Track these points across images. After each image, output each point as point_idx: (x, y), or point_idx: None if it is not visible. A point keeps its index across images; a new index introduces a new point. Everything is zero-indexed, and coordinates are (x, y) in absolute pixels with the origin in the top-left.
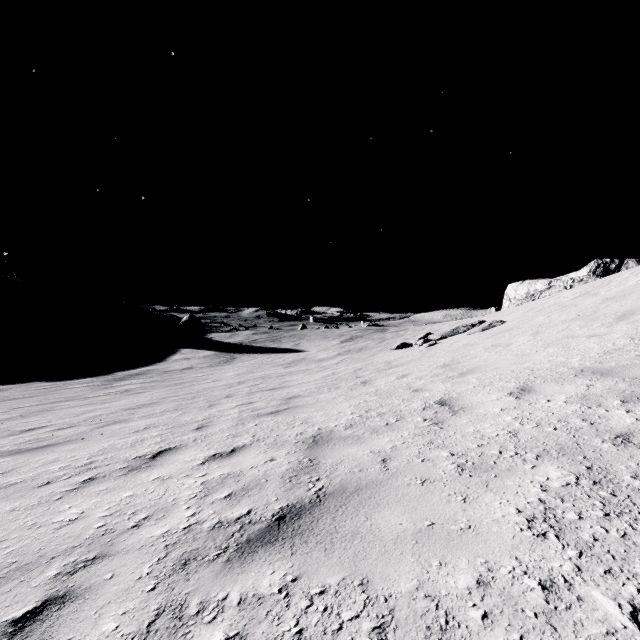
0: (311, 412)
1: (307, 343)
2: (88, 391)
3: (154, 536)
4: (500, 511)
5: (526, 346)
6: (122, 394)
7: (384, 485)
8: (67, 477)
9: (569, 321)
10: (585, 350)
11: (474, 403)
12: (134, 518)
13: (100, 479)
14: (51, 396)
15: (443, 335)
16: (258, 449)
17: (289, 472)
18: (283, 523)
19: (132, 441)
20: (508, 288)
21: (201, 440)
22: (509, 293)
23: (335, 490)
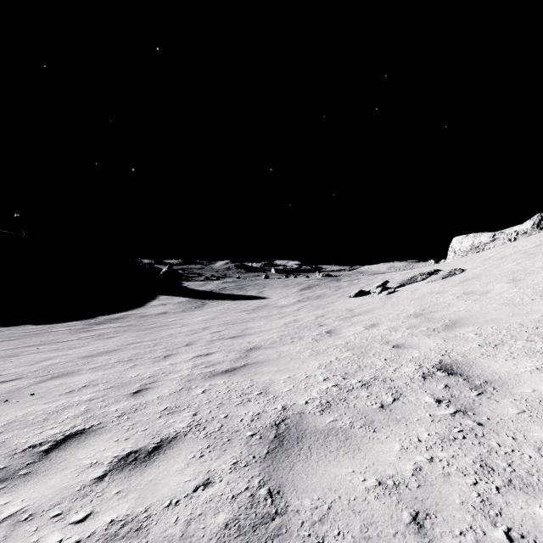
0: (273, 373)
1: (269, 291)
2: (66, 335)
3: None
4: None
5: (511, 294)
6: (93, 338)
7: None
8: None
9: None
10: None
11: (502, 374)
12: None
13: None
14: (31, 339)
15: (401, 283)
16: (192, 448)
17: (229, 536)
18: None
19: (53, 409)
20: (453, 241)
21: (128, 416)
22: (454, 245)
23: None
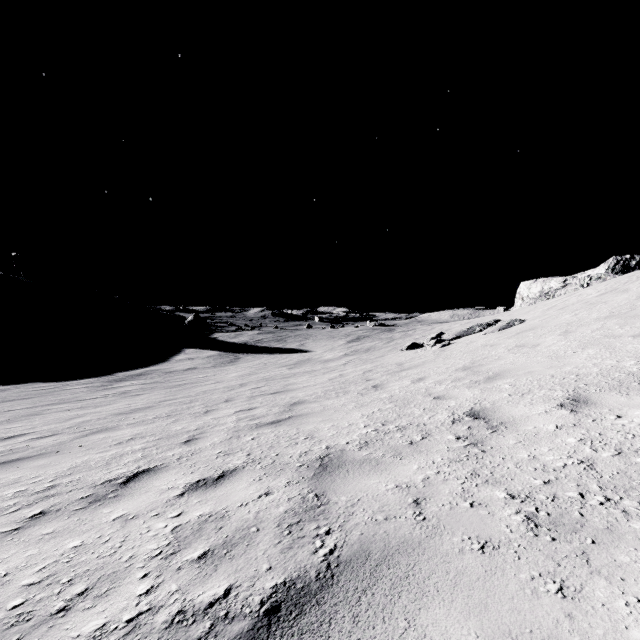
0: (317, 423)
1: (313, 343)
2: (85, 393)
3: (81, 636)
4: (636, 625)
5: (558, 347)
6: (119, 396)
7: (425, 549)
8: (15, 509)
9: (603, 319)
10: (636, 352)
11: (517, 417)
12: (67, 592)
13: (51, 514)
14: (47, 398)
15: (457, 335)
16: (252, 475)
17: (289, 516)
18: (276, 623)
19: (110, 456)
20: (521, 286)
21: (187, 458)
22: (522, 292)
23: (353, 555)
